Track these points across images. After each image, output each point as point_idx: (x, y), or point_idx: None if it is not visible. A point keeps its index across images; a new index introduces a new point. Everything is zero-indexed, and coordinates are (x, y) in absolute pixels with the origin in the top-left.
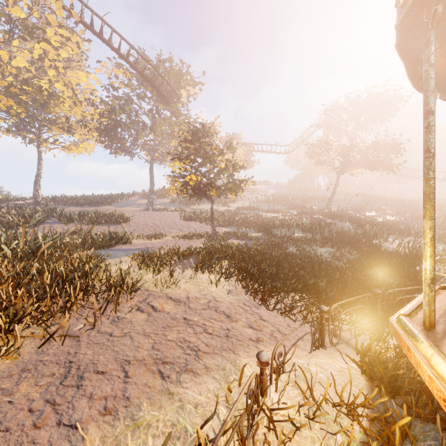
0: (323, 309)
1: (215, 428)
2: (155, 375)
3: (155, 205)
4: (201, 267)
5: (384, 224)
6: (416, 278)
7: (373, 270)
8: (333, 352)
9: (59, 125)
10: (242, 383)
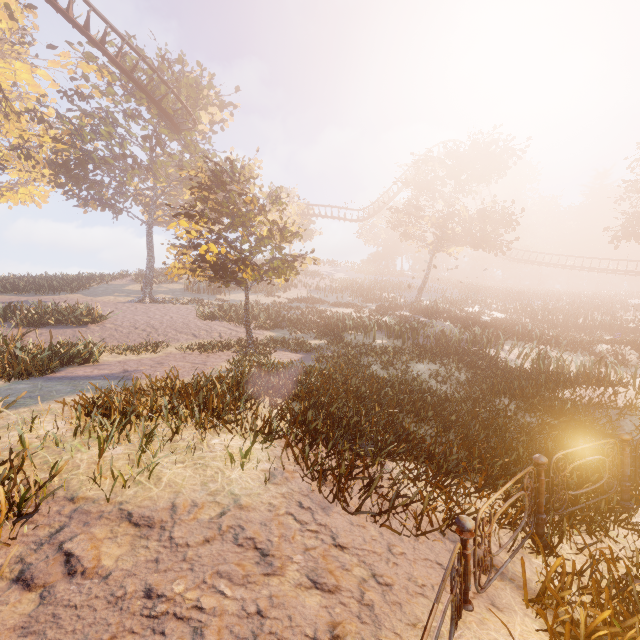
0: (466, 527)
1: None
2: None
3: (156, 293)
4: (213, 422)
5: (494, 324)
6: (562, 412)
7: (498, 399)
8: (487, 617)
9: None
10: None
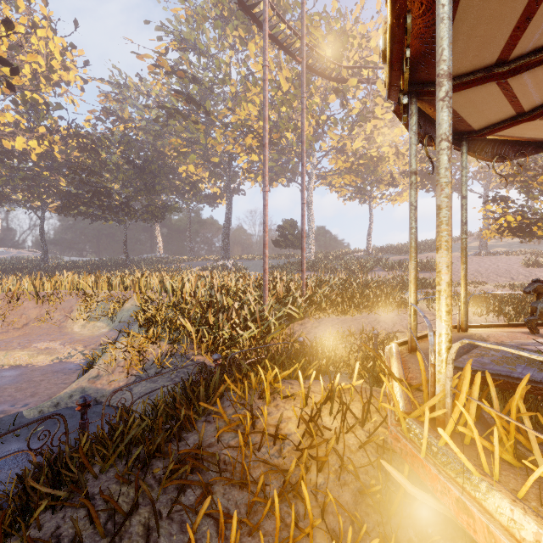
0: None
1: None
2: (405, 329)
3: (493, 247)
4: (473, 304)
5: None
6: None
7: None
8: None
9: (385, 182)
10: None
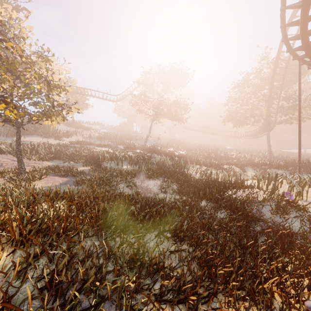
0: None
1: None
2: None
3: None
4: None
5: (182, 156)
6: (235, 207)
7: (200, 202)
8: None
9: None
10: None
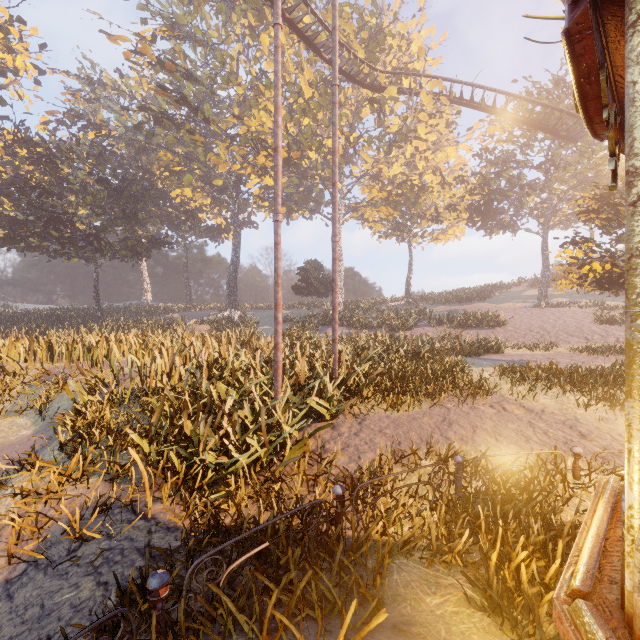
0: None
1: (525, 473)
2: (492, 438)
3: (551, 297)
4: (572, 388)
5: None
6: None
7: None
8: None
9: (428, 217)
10: (559, 467)
